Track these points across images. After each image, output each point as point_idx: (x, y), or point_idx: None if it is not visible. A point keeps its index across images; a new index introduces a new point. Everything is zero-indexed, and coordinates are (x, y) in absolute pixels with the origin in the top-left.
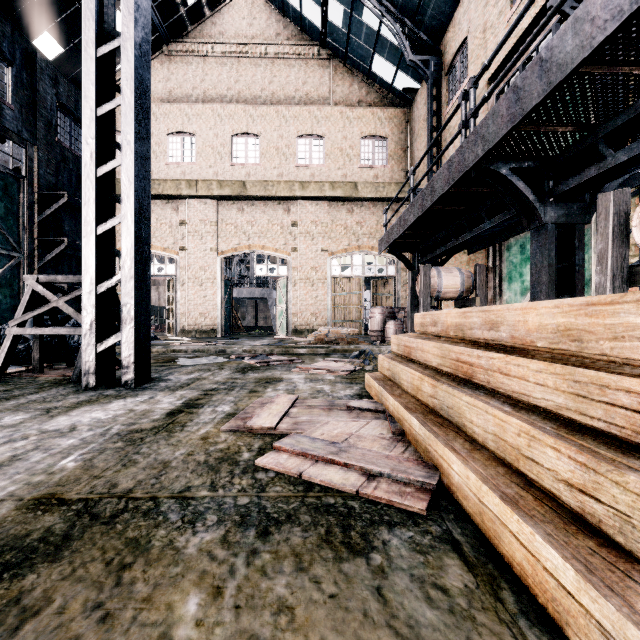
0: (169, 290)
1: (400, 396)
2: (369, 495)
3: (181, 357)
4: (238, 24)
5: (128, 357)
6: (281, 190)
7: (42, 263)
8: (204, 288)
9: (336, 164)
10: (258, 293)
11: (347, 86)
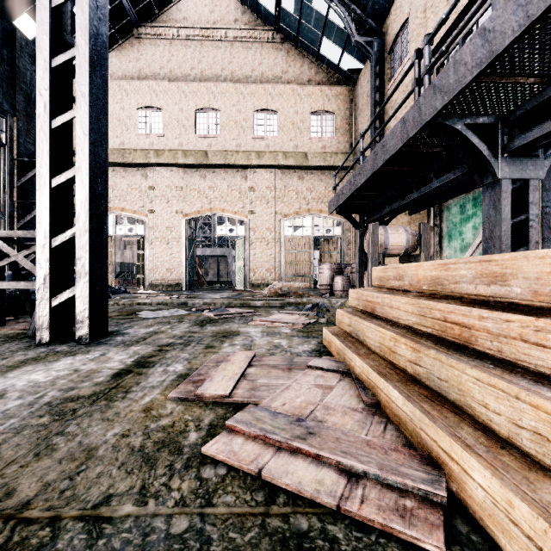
0: (139, 248)
1: (367, 356)
2: (356, 514)
3: (145, 309)
4: (201, 10)
5: (82, 312)
6: (239, 159)
7: (22, 223)
8: (170, 246)
9: (288, 136)
10: (219, 252)
11: (298, 67)
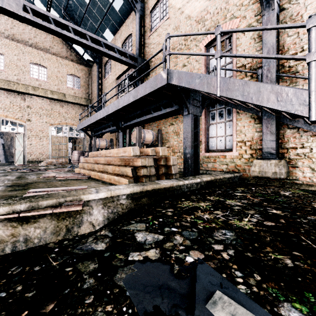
0: None
1: (85, 169)
2: (79, 178)
3: None
4: None
5: None
6: (20, 88)
7: None
8: None
9: (54, 82)
10: None
11: (60, 47)
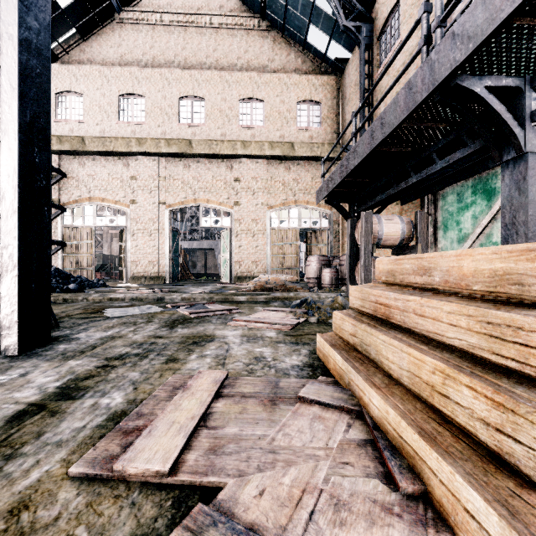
0: (121, 240)
1: (389, 390)
2: None
3: (115, 306)
4: None
5: (10, 315)
6: (224, 149)
7: None
8: (153, 238)
9: (275, 126)
10: (206, 244)
11: (285, 55)
